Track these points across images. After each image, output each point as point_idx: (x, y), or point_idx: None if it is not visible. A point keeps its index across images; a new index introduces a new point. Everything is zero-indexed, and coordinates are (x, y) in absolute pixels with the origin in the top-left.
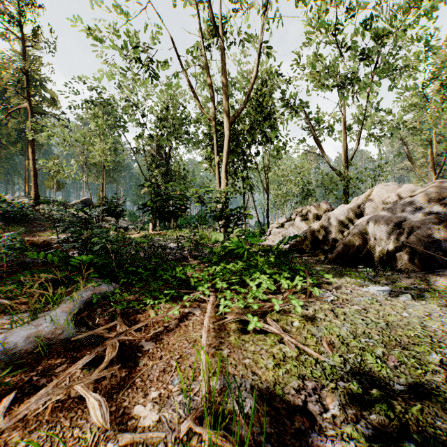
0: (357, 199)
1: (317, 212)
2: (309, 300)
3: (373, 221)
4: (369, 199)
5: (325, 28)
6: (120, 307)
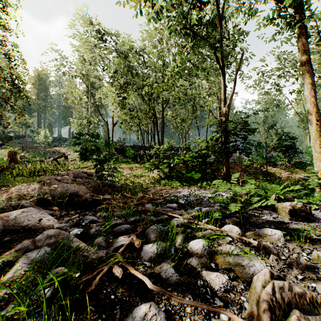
0: None
1: None
2: None
3: None
4: None
5: None
6: None
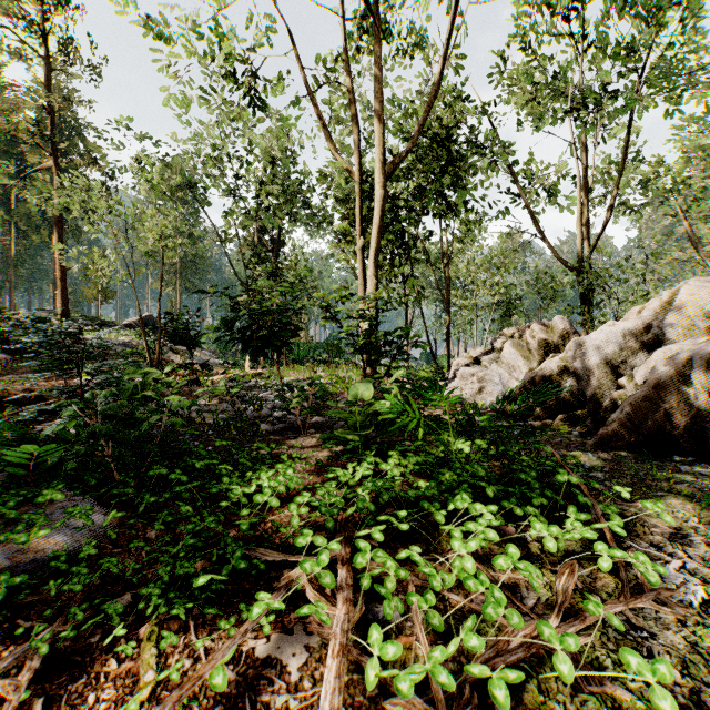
0: (638, 310)
1: (546, 337)
2: (640, 606)
3: (702, 357)
4: (671, 310)
5: (552, 6)
6: (44, 646)
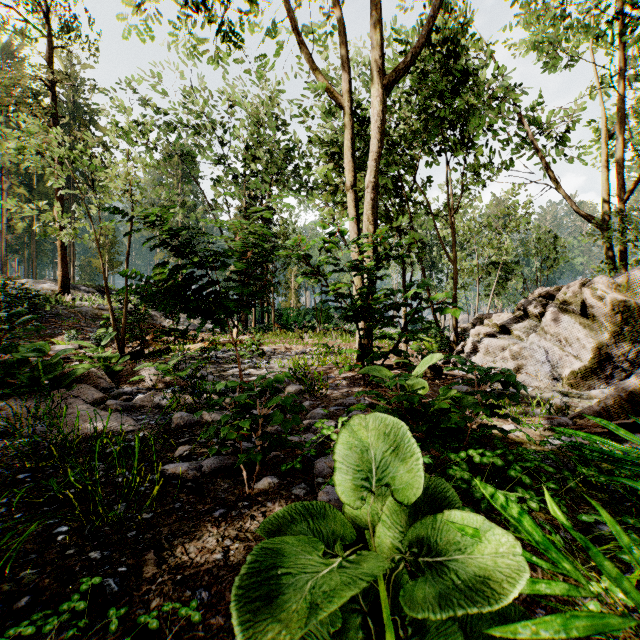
0: None
1: (624, 297)
2: None
3: None
4: None
5: None
6: None
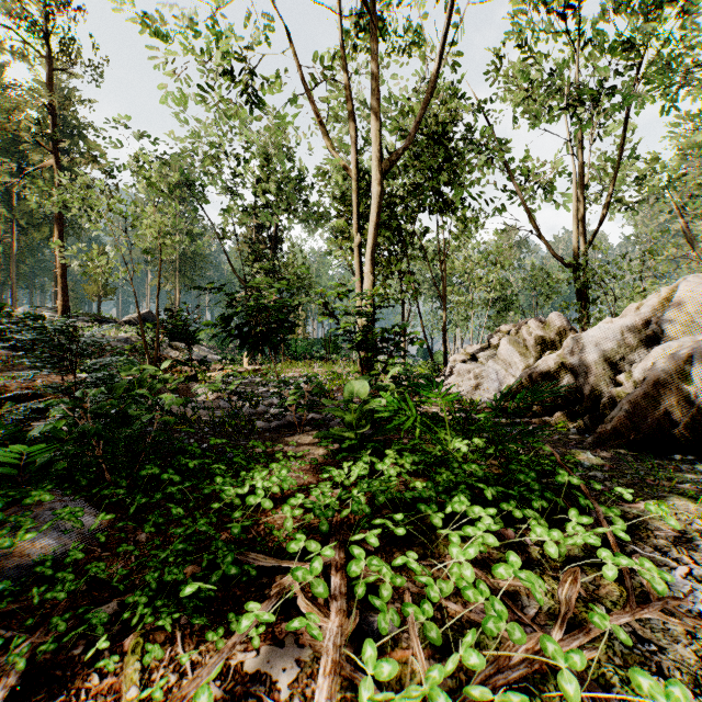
0: (636, 307)
1: (543, 334)
2: (646, 617)
3: (701, 354)
4: (670, 306)
5: (548, 4)
6: (21, 661)
